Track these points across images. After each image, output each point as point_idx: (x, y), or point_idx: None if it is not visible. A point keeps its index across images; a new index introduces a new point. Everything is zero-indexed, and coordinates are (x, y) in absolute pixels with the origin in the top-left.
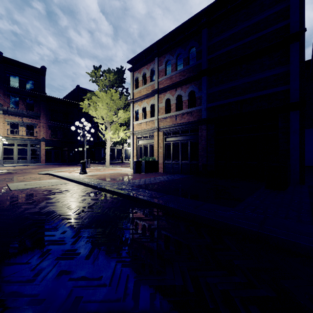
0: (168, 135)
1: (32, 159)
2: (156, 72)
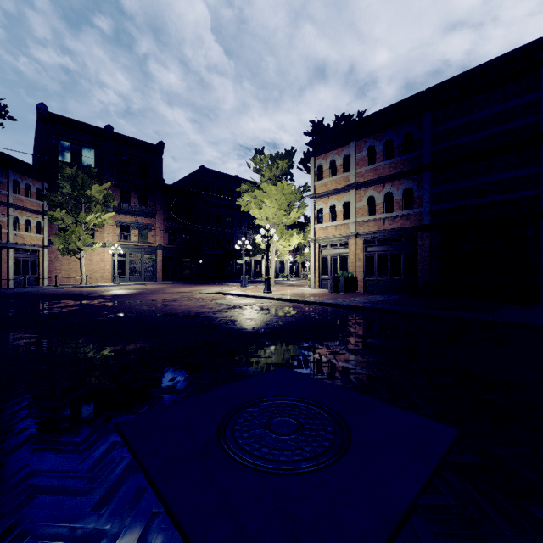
0: (371, 244)
1: (145, 276)
2: (353, 161)
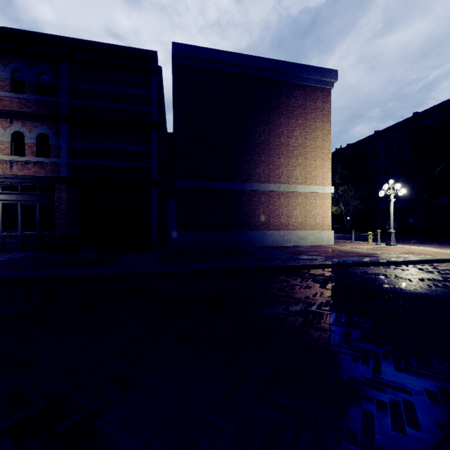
0: None
1: None
2: None
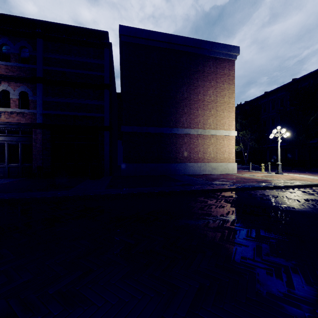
0: None
1: None
2: None
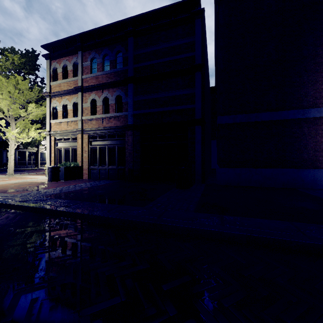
0: (94, 139)
1: None
2: (80, 68)
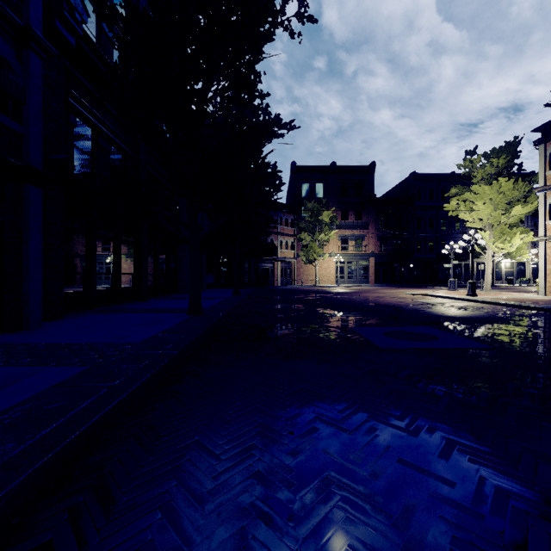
0: None
1: (360, 279)
2: None
